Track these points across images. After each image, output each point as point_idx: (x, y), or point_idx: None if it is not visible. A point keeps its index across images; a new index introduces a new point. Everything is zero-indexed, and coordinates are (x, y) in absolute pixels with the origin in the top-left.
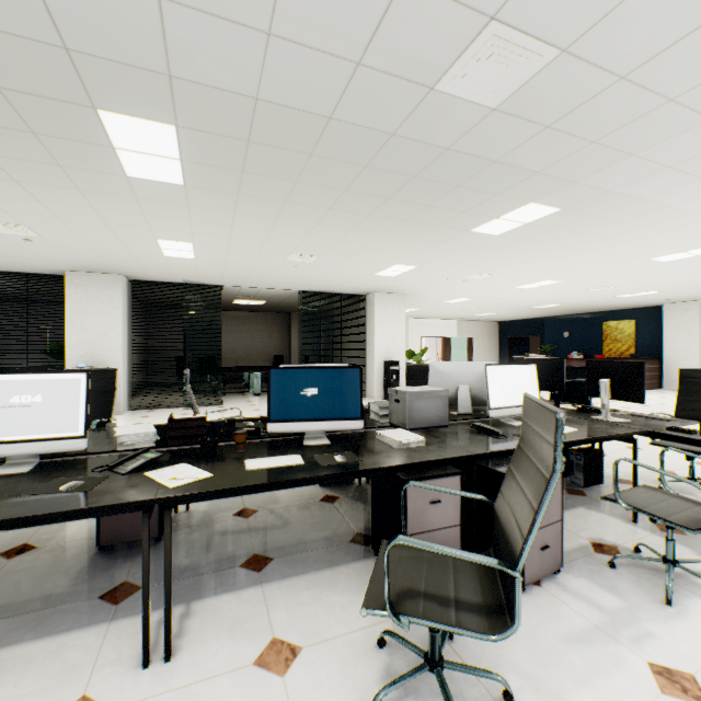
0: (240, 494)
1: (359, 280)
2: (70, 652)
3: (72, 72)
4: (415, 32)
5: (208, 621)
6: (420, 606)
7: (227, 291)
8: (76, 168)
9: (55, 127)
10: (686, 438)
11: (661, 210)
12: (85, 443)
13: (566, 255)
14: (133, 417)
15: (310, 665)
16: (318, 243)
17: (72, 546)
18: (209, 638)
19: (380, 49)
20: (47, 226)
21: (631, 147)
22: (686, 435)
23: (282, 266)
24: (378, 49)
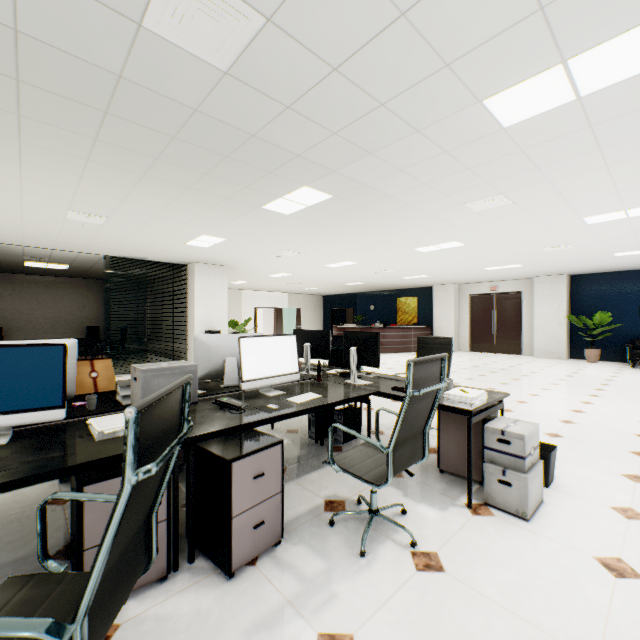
0: None
1: (172, 249)
2: None
3: None
4: None
5: None
6: None
7: (6, 250)
8: None
9: None
10: (401, 397)
11: (408, 208)
12: None
13: (354, 240)
14: None
15: None
16: (98, 201)
17: None
18: None
19: None
20: None
21: (367, 145)
22: (402, 394)
23: (65, 225)
24: None
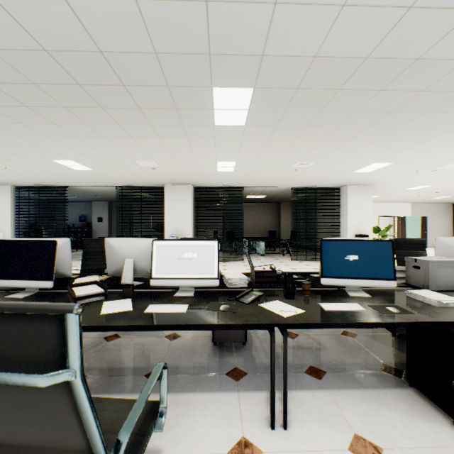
0: (328, 327)
1: (339, 177)
2: (224, 405)
3: (207, 68)
4: None
5: (300, 407)
6: None
7: (244, 190)
8: (189, 125)
9: (187, 103)
10: None
11: None
12: (218, 282)
13: None
14: None
15: None
16: (318, 153)
17: (198, 338)
18: (306, 420)
19: None
20: (165, 160)
21: None
22: None
23: (286, 171)
24: None
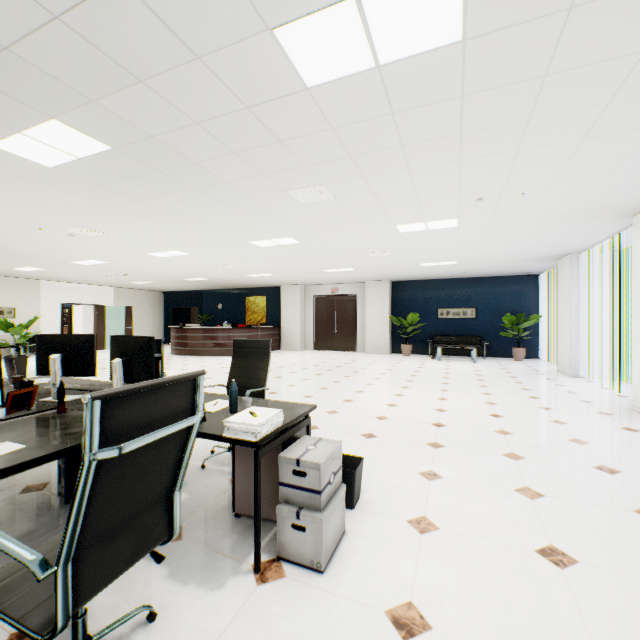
0: None
1: None
2: None
3: None
4: None
5: None
6: None
7: None
8: None
9: None
10: None
11: (226, 186)
12: None
13: (173, 222)
14: None
15: None
16: None
17: None
18: None
19: None
20: None
21: (129, 62)
22: None
23: None
24: None
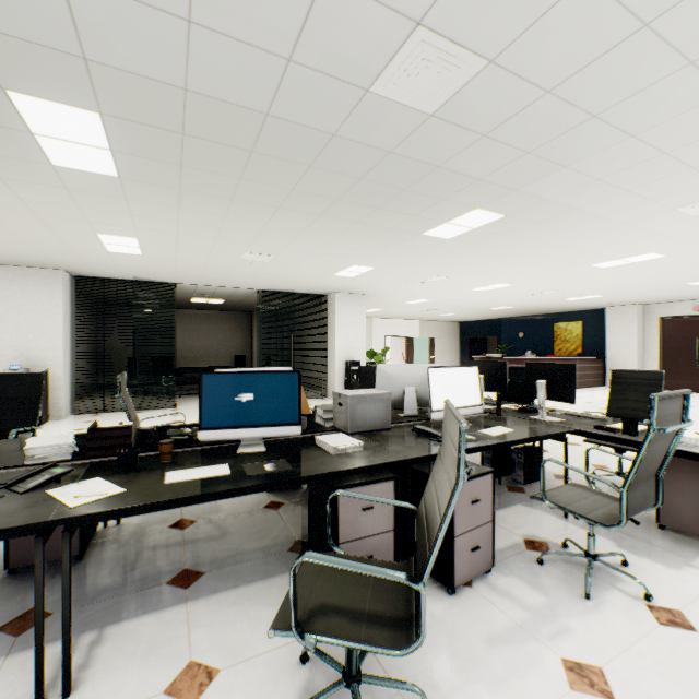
0: (154, 510)
1: (319, 280)
2: None
3: None
4: (344, 31)
5: (121, 648)
6: (330, 623)
7: (182, 289)
8: None
9: None
10: (610, 437)
11: (596, 220)
12: None
13: (515, 260)
14: (75, 423)
15: (226, 689)
16: (271, 242)
17: None
18: (119, 666)
19: (310, 47)
20: None
21: (563, 159)
22: (610, 433)
23: (237, 265)
24: (308, 46)
